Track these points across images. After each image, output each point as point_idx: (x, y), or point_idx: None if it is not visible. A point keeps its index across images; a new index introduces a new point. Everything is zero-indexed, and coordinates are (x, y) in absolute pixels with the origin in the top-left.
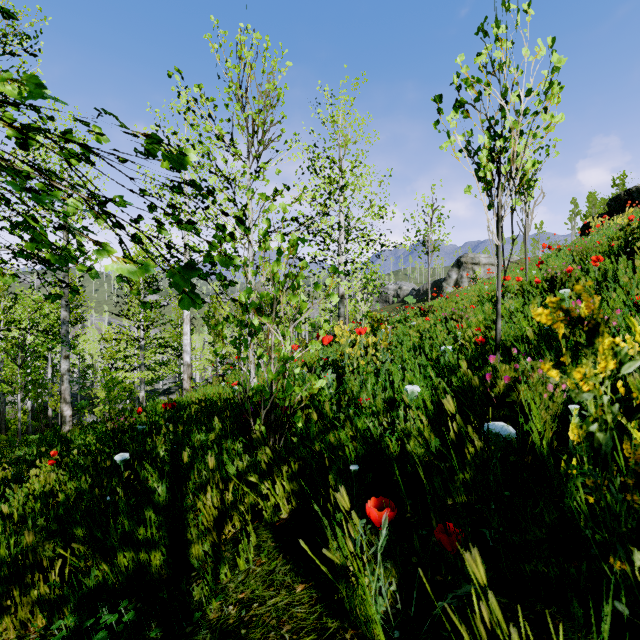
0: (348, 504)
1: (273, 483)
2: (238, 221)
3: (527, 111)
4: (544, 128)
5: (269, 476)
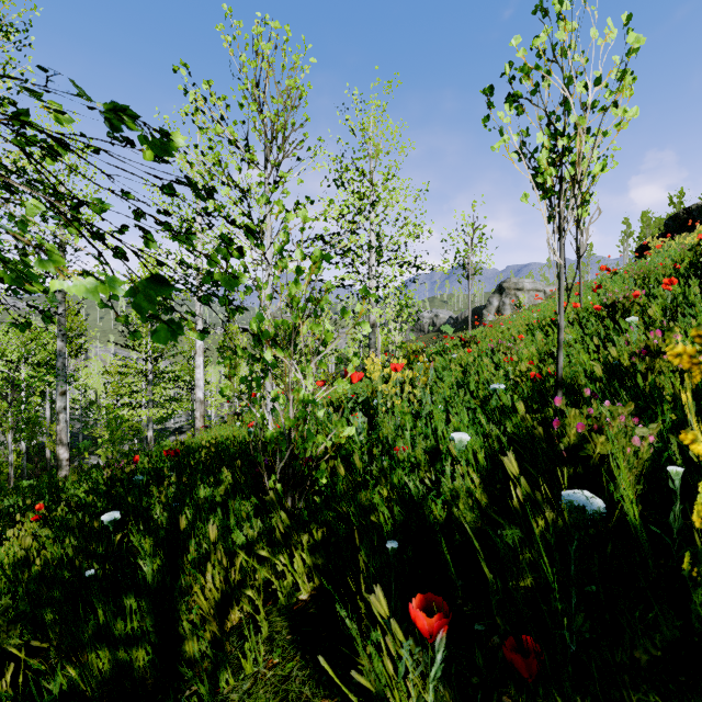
0: (386, 605)
1: (291, 552)
2: (247, 232)
3: (596, 104)
4: (615, 125)
5: (286, 543)
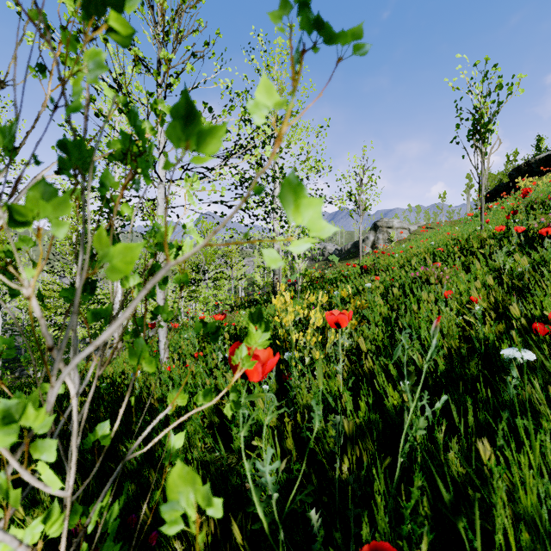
0: None
1: None
2: None
3: None
4: None
5: None
